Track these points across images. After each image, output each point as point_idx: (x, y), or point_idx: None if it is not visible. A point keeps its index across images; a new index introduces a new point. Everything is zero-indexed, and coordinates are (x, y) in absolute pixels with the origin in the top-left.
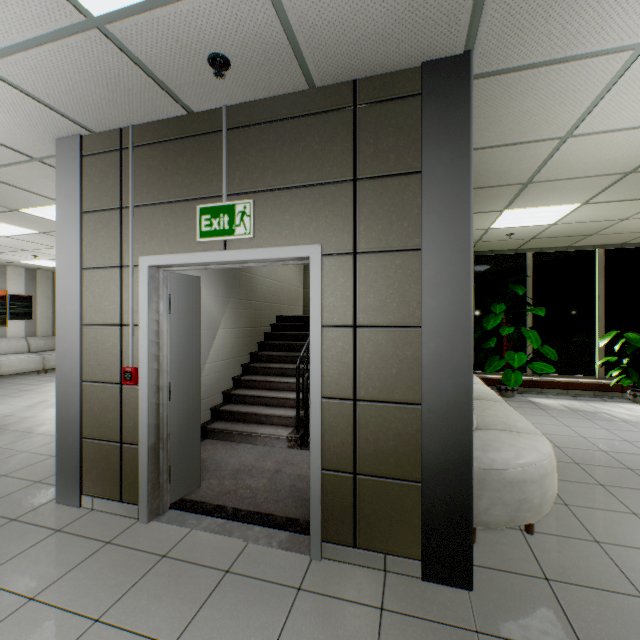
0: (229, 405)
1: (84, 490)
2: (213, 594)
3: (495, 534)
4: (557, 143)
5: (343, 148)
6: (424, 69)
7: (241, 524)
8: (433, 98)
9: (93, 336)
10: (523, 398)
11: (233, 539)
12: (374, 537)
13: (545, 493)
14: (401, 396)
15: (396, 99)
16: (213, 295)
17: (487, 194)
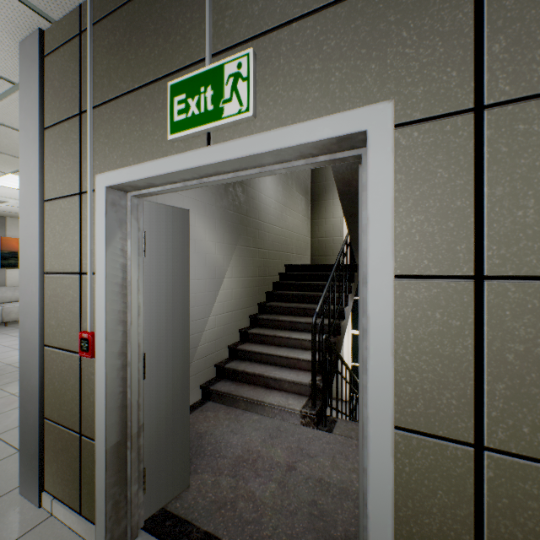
0: (234, 362)
1: (45, 485)
2: None
3: None
4: None
5: None
6: None
7: None
8: None
9: (53, 287)
10: None
11: None
12: None
13: None
14: None
15: None
16: (218, 241)
17: None
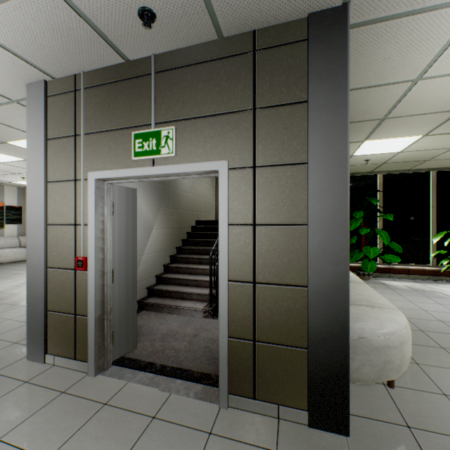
0: (160, 285)
1: (48, 350)
2: (141, 437)
3: (364, 388)
4: (409, 85)
5: (245, 84)
6: (310, 19)
7: (166, 378)
8: (317, 42)
9: (54, 233)
10: (376, 281)
11: (159, 390)
12: (269, 391)
13: (403, 356)
14: (291, 280)
15: (287, 44)
16: (148, 204)
17: (352, 128)
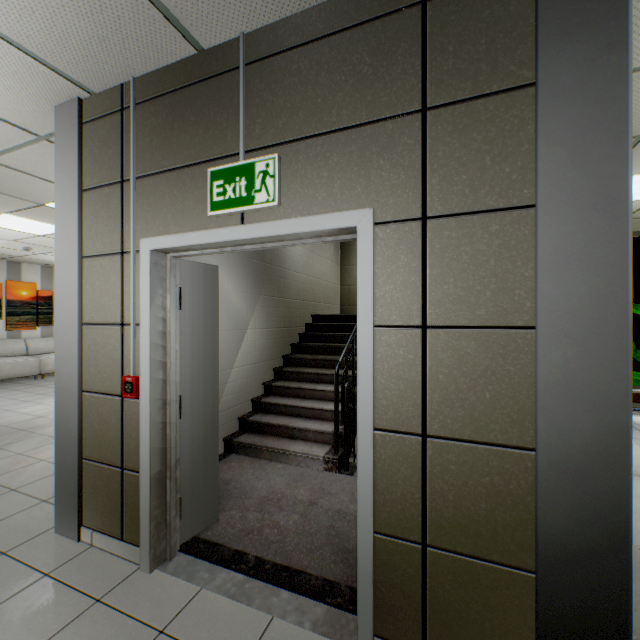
0: (258, 415)
1: (84, 520)
2: None
3: None
4: None
5: (406, 66)
6: None
7: (264, 585)
8: None
9: (93, 337)
10: None
11: (252, 611)
12: None
13: None
14: (499, 434)
15: None
16: (241, 291)
17: None
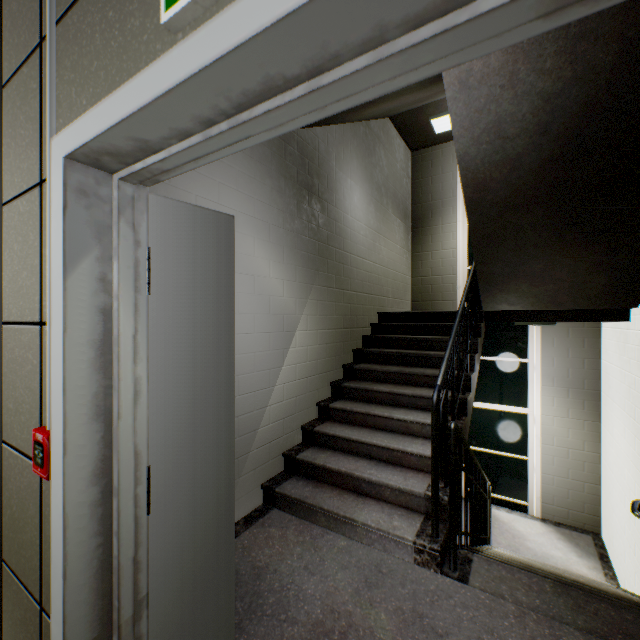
0: (310, 450)
1: None
2: None
3: None
4: None
5: None
6: None
7: None
8: None
9: (11, 347)
10: None
11: None
12: None
13: None
14: None
15: None
16: (287, 278)
17: None
